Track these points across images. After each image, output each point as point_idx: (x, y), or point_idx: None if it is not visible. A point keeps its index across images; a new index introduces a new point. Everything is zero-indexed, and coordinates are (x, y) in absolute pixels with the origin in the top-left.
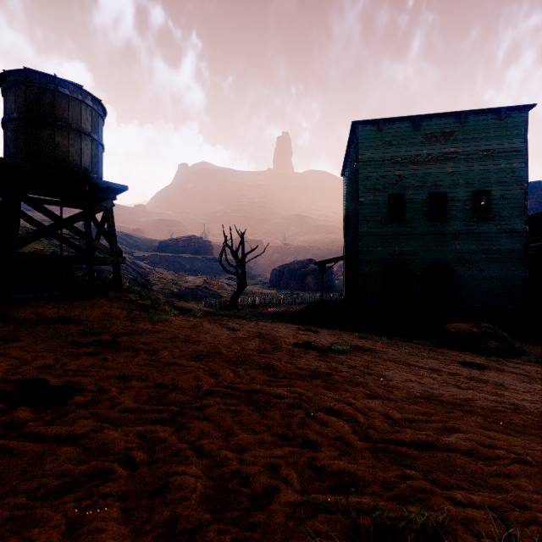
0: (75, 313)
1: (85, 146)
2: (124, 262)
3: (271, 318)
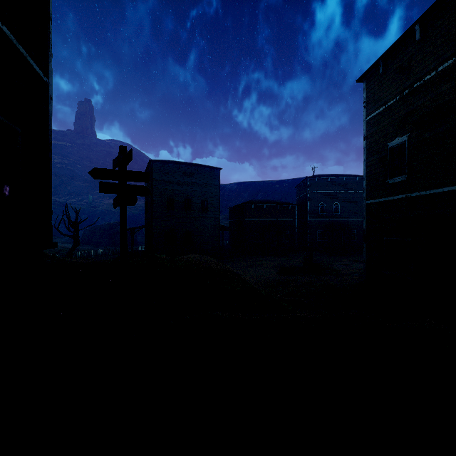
0: None
1: None
2: None
3: None
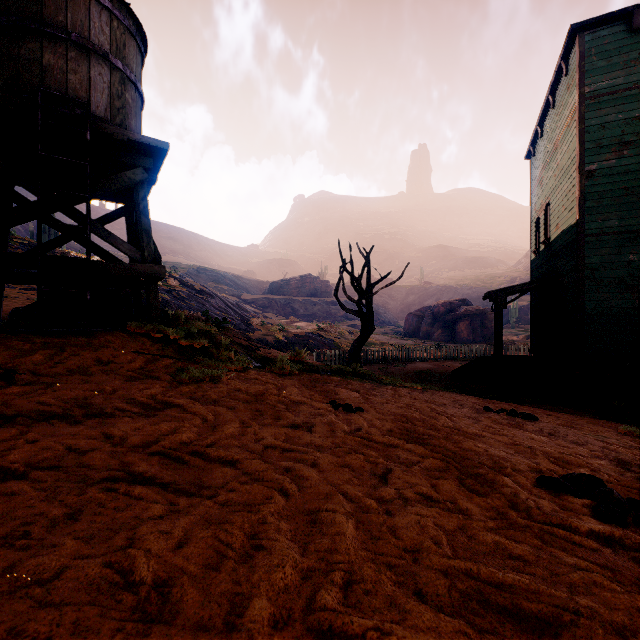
0: (32, 358)
1: (97, 75)
2: (161, 275)
3: (412, 380)
